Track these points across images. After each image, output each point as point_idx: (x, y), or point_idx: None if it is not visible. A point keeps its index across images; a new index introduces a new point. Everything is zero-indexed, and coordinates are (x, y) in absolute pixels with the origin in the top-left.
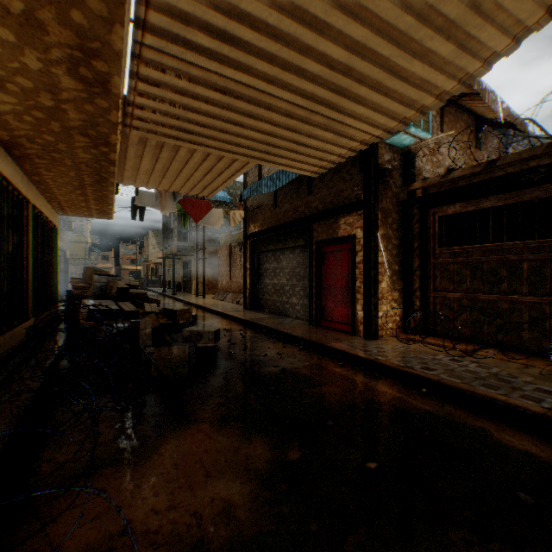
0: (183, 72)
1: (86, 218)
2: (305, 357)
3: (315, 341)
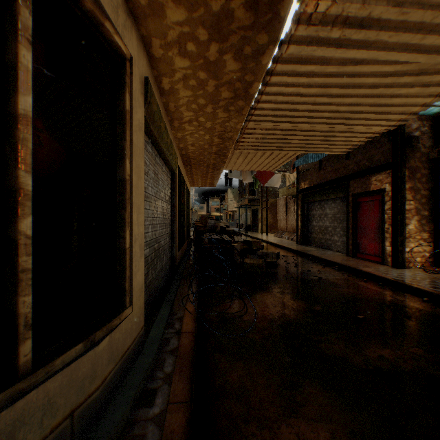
0: (263, 127)
1: None
2: (338, 274)
3: (347, 265)
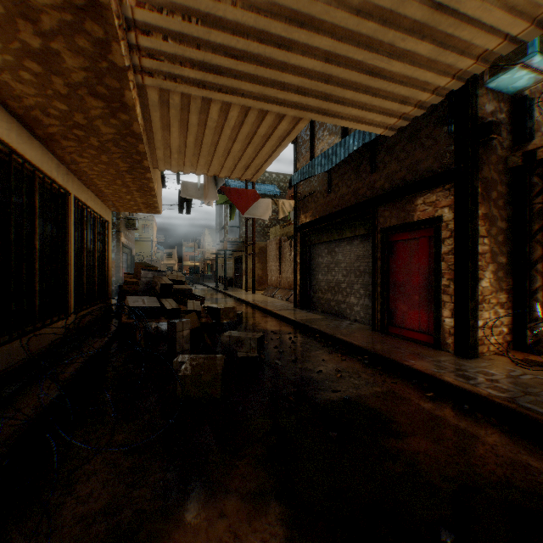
0: None
1: (152, 219)
2: (374, 378)
3: (385, 355)
